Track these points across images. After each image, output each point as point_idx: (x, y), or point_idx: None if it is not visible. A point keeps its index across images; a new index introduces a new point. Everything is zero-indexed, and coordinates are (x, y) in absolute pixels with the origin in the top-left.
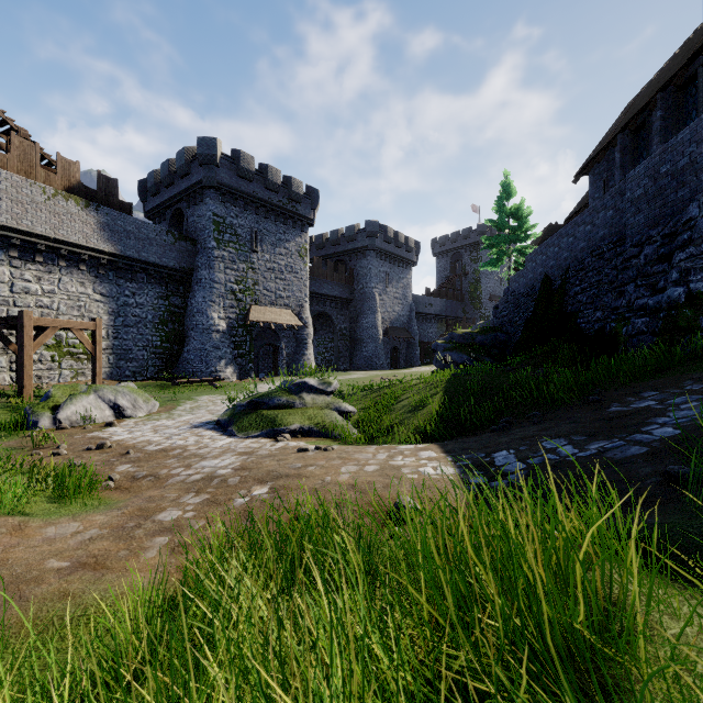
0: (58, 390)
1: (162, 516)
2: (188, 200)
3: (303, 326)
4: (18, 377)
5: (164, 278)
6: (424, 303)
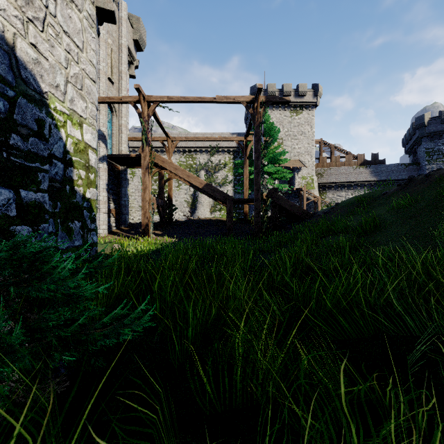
0: None
1: None
2: (416, 144)
3: None
4: None
5: None
6: None
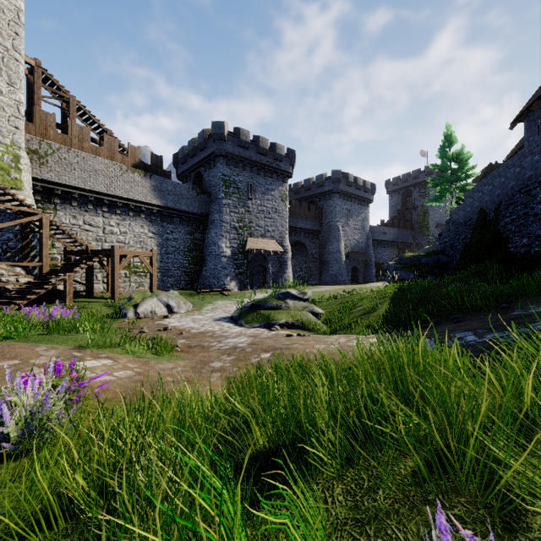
0: (136, 295)
1: (213, 364)
2: (205, 165)
3: (284, 252)
4: (111, 286)
5: (190, 220)
6: (379, 232)
